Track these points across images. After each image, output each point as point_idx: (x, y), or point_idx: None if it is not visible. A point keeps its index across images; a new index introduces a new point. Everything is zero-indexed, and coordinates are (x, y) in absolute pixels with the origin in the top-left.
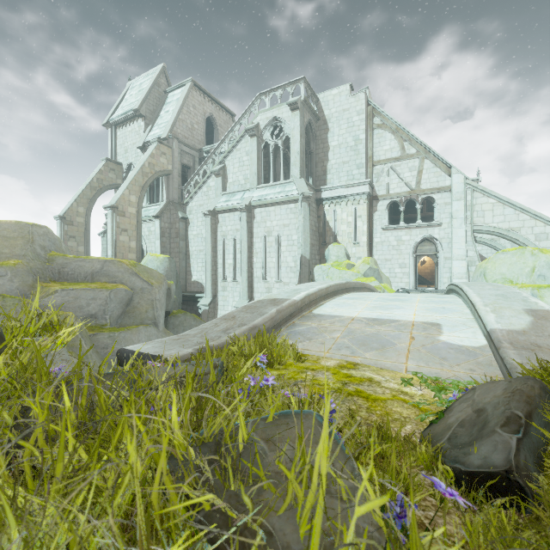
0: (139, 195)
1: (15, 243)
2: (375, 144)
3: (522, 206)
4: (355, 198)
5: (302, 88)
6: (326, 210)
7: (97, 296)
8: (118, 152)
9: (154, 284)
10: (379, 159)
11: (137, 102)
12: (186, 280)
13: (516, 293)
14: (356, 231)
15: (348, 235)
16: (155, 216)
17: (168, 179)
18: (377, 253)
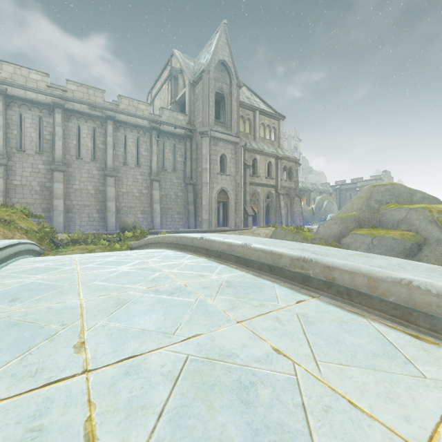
0: None
1: (361, 201)
2: None
3: None
4: None
5: None
6: None
7: (365, 240)
8: None
9: None
10: None
11: None
12: None
13: None
14: None
15: None
16: None
17: None
18: None
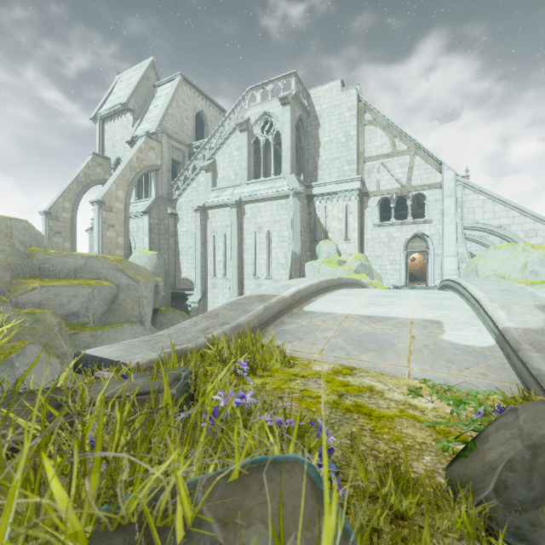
0: (127, 190)
1: None
2: (366, 141)
3: (512, 203)
4: (346, 194)
5: (293, 82)
6: (317, 206)
7: (79, 293)
8: (106, 147)
9: (140, 280)
10: (370, 155)
11: (126, 96)
12: (175, 277)
13: (521, 288)
14: (346, 228)
15: (339, 231)
16: (143, 212)
17: (156, 174)
18: (368, 250)
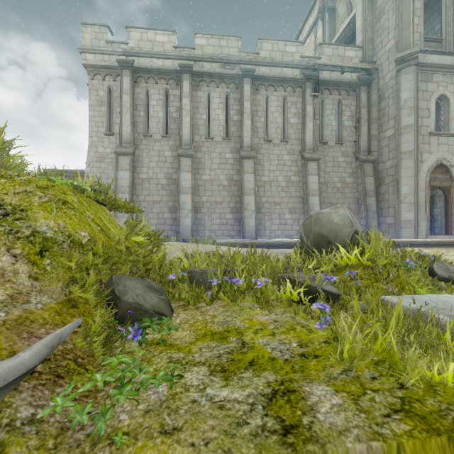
0: None
1: None
2: None
3: None
4: None
5: None
6: None
7: None
8: None
9: None
10: None
11: None
12: None
13: None
14: None
15: None
16: None
17: None
18: None
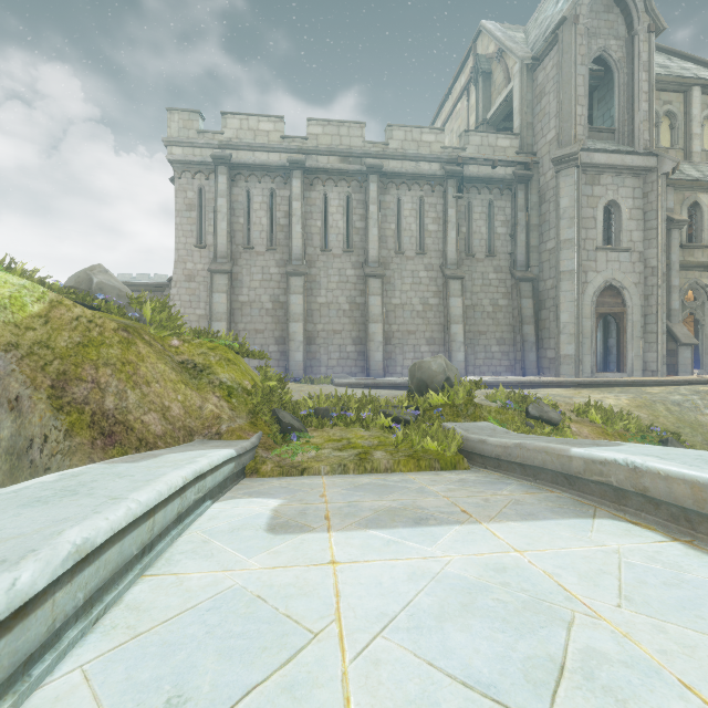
0: None
1: None
2: None
3: None
4: None
5: None
6: None
7: None
8: None
9: None
10: None
11: None
12: None
13: None
14: None
15: None
16: None
17: None
18: None
